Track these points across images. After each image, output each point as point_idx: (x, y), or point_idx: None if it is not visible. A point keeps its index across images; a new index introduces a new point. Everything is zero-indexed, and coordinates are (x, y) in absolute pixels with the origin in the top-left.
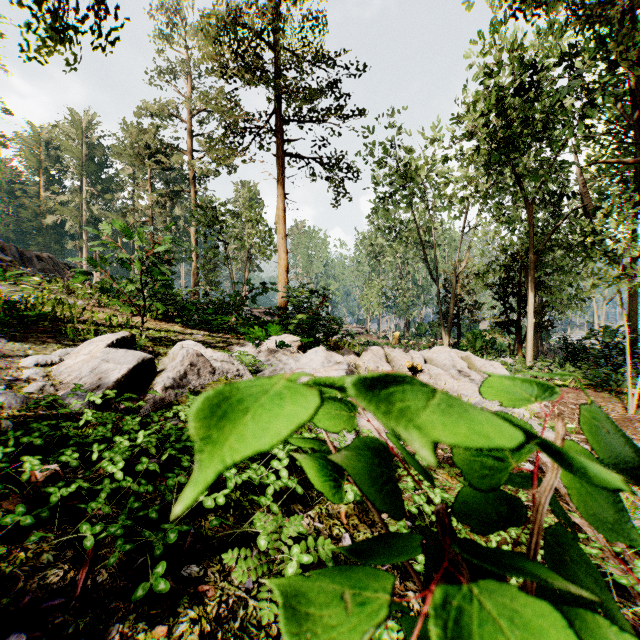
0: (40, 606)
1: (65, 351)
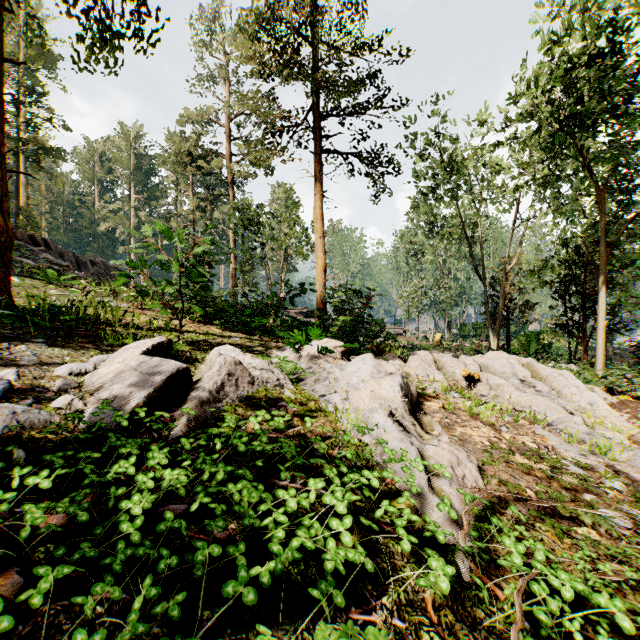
0: None
1: (101, 358)
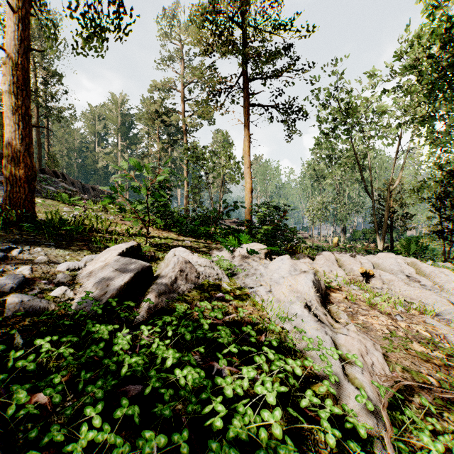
0: None
1: (90, 257)
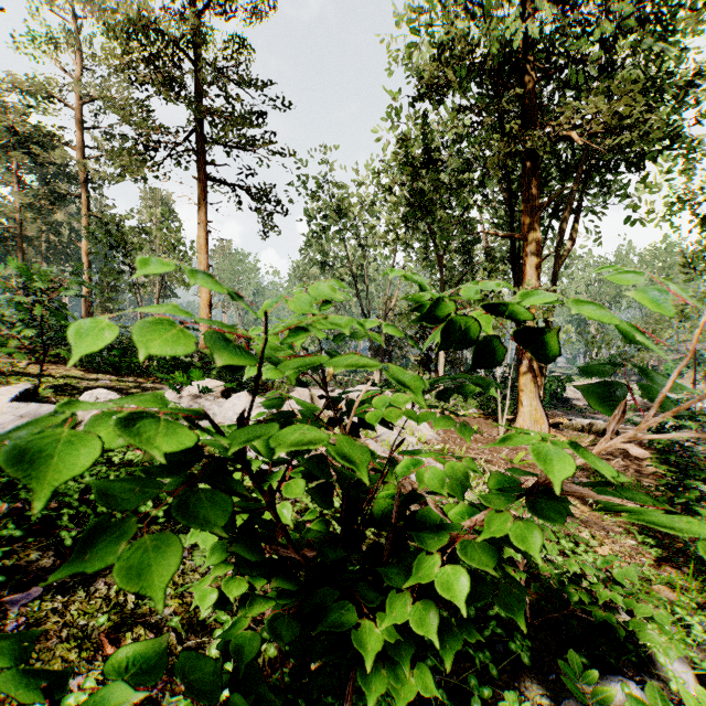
0: (43, 578)
1: None
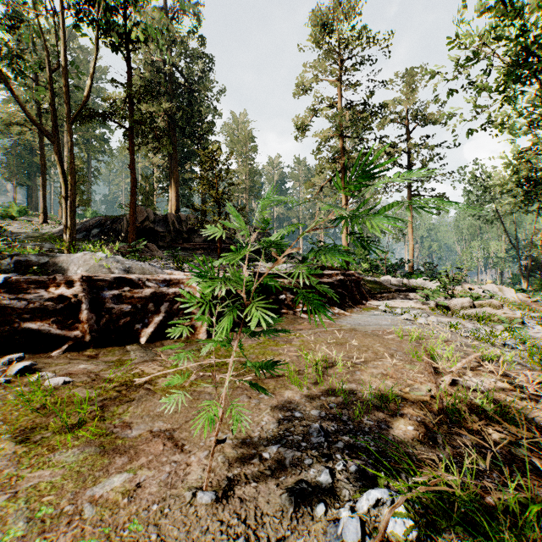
0: None
1: (383, 279)
